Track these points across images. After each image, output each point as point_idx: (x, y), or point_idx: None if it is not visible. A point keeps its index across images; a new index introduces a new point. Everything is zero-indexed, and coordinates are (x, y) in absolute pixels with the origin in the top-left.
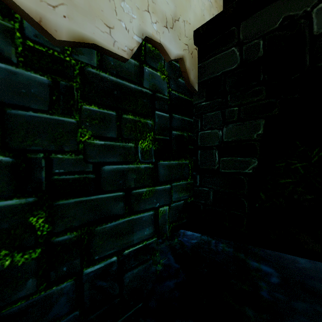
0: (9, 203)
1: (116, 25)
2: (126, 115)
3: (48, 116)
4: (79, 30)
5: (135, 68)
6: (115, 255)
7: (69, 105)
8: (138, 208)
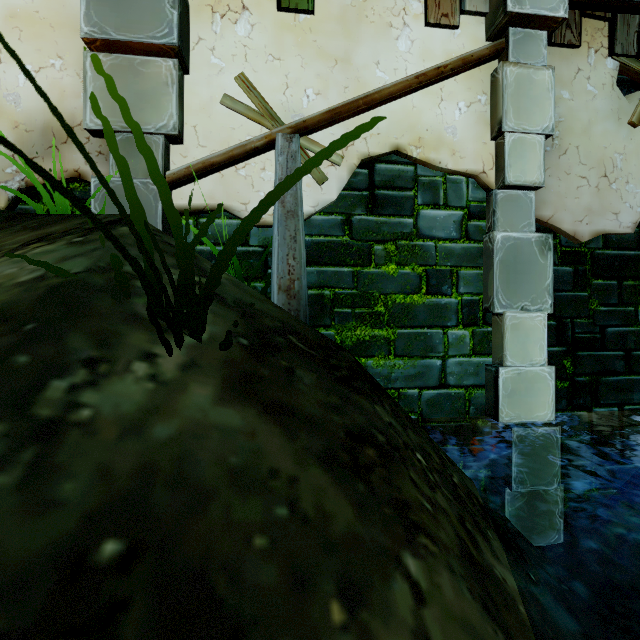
0: (554, 349)
1: (621, 209)
2: (625, 282)
3: (572, 294)
4: (595, 228)
5: (634, 235)
6: (616, 407)
7: (583, 283)
8: (638, 370)
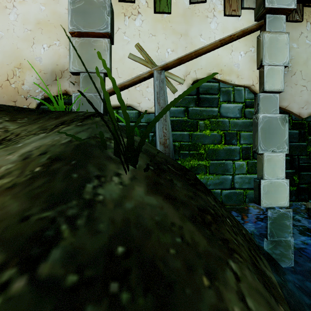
0: (289, 171)
1: None
2: None
3: (298, 144)
4: (310, 111)
5: None
6: None
7: (304, 138)
8: None
